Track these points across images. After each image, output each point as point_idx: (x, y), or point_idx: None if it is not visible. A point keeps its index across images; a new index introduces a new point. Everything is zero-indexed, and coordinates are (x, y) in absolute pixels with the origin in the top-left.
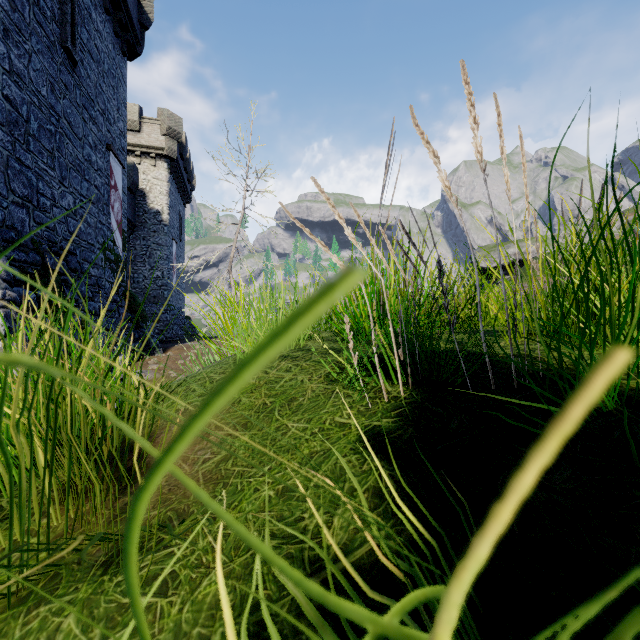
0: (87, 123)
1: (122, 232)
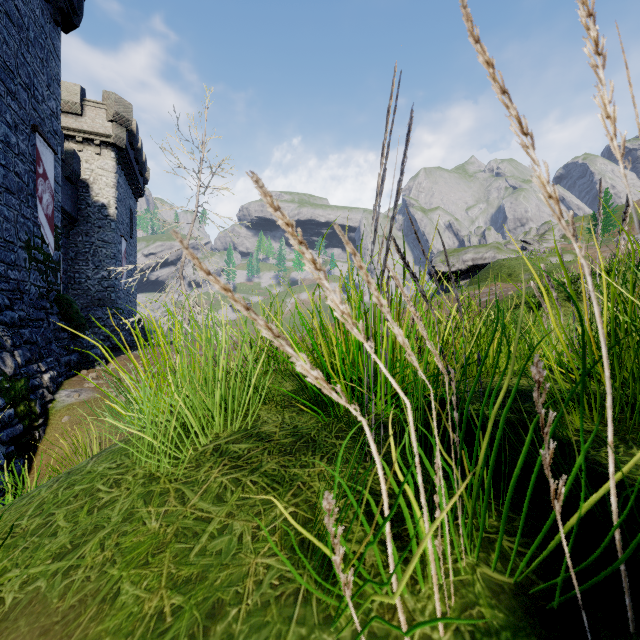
0: (3, 97)
1: (54, 228)
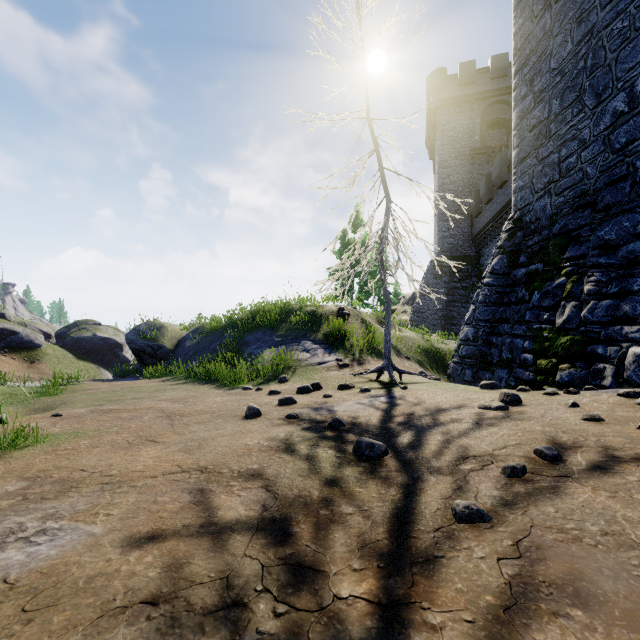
0: None
1: None
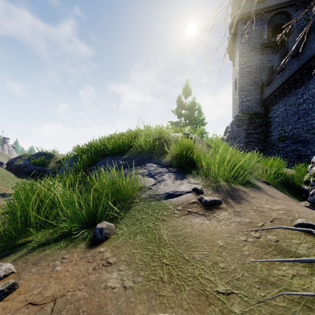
0: None
1: None
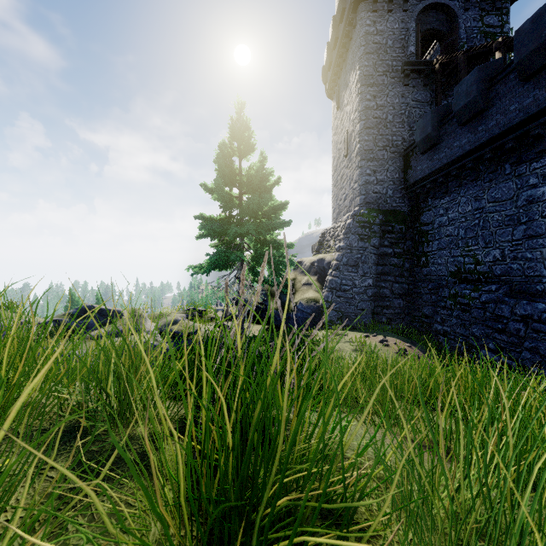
0: None
1: None
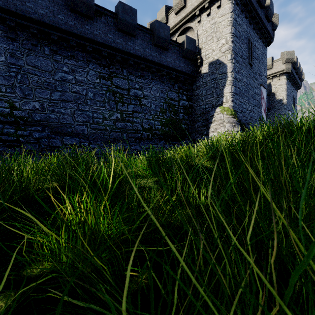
0: (254, 81)
1: (265, 113)
